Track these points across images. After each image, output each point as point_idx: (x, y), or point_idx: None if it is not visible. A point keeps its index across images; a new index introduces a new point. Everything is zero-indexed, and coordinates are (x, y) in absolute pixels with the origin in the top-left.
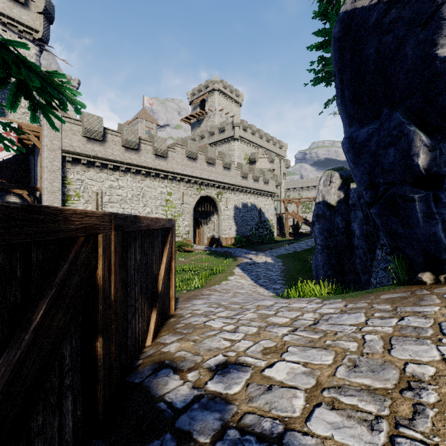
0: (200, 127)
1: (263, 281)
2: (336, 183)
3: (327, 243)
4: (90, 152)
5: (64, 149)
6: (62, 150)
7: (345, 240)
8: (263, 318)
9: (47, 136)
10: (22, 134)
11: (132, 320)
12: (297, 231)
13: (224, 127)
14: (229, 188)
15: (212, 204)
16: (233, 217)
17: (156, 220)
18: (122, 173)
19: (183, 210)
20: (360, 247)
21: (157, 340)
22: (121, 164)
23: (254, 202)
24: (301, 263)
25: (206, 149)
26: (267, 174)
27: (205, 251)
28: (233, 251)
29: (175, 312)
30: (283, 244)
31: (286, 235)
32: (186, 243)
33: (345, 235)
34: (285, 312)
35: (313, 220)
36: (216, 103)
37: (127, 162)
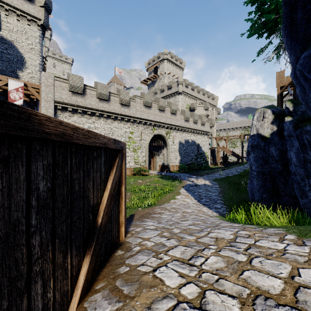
0: (154, 86)
1: (204, 200)
2: (269, 118)
3: (262, 169)
4: (74, 103)
5: (56, 100)
6: (54, 101)
7: (280, 166)
8: (236, 272)
9: (44, 91)
10: (28, 91)
11: (19, 302)
12: (226, 161)
13: (171, 85)
14: (175, 128)
15: (163, 140)
16: (178, 150)
17: (88, 133)
18: (97, 117)
19: (141, 145)
20: (298, 173)
21: (86, 303)
22: (96, 111)
23: (194, 139)
24: (234, 186)
25: (158, 100)
26: (204, 118)
27: (158, 175)
28: (178, 175)
29: (125, 239)
30: (217, 170)
31: (217, 163)
32: (143, 169)
33: (280, 162)
34: (262, 260)
35: (248, 150)
36: (165, 69)
37: (100, 110)
